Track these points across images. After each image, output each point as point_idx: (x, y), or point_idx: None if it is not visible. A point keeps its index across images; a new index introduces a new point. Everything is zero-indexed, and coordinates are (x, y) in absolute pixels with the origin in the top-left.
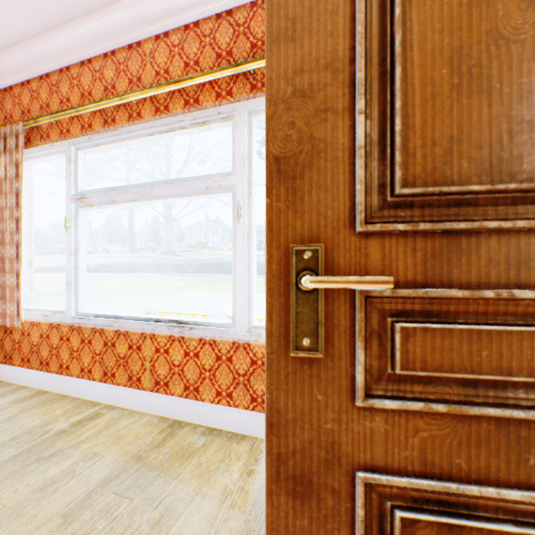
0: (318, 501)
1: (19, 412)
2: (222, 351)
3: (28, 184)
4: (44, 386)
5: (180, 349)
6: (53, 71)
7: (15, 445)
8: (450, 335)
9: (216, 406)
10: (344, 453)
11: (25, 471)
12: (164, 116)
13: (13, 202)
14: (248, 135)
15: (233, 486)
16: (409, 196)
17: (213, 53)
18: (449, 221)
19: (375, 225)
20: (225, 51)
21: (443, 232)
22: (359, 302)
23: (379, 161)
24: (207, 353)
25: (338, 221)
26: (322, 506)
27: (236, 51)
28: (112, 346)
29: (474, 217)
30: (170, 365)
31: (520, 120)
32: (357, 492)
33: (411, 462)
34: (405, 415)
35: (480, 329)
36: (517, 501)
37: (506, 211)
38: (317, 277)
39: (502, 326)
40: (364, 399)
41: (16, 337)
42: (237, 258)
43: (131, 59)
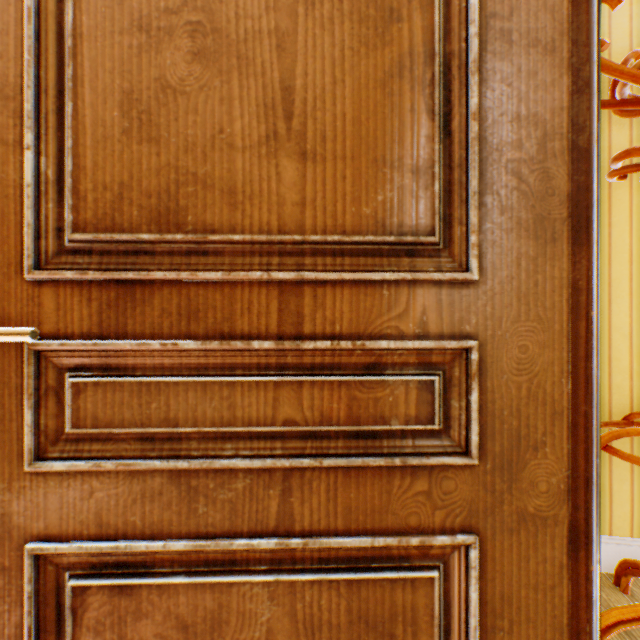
0: None
1: None
2: None
3: None
4: None
5: None
6: None
7: None
8: (123, 389)
9: None
10: (17, 525)
11: None
12: None
13: None
14: None
15: None
16: (87, 242)
17: None
18: (126, 270)
19: (45, 272)
20: None
21: (120, 282)
22: (26, 356)
23: (59, 203)
24: None
25: (11, 267)
26: None
27: None
28: None
29: (151, 267)
30: None
31: (187, 172)
32: (25, 566)
33: (89, 526)
34: (82, 476)
35: (151, 381)
36: (190, 552)
37: (181, 262)
38: None
39: (177, 377)
40: (34, 462)
41: None
42: None
43: None
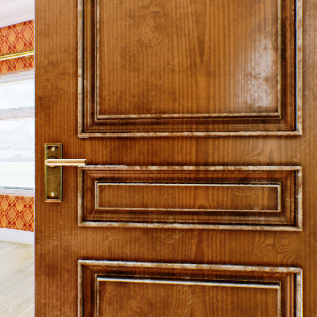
0: (61, 276)
1: None
2: None
3: None
4: None
5: None
6: None
7: None
8: (122, 188)
9: None
10: (74, 251)
11: None
12: None
13: None
14: None
15: None
16: (104, 119)
17: None
18: (122, 132)
19: (86, 133)
20: None
21: (120, 138)
22: (78, 173)
23: (92, 101)
24: None
25: (71, 131)
26: (63, 279)
27: None
28: (14, 205)
29: (134, 130)
30: None
31: (152, 84)
32: (78, 270)
33: (105, 253)
34: (103, 229)
35: (134, 185)
36: (152, 268)
37: (148, 128)
38: (49, 160)
39: (146, 183)
40: (82, 222)
41: None
42: None
43: (25, 31)
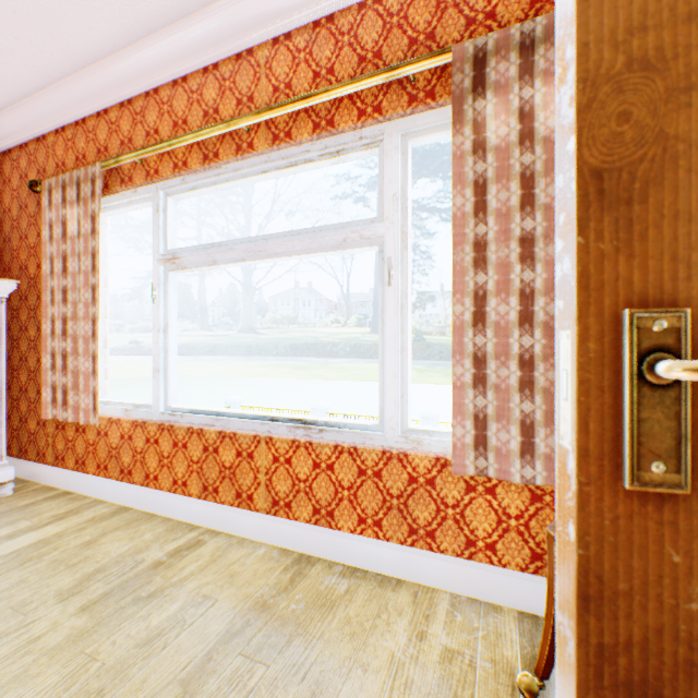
0: None
1: (100, 535)
2: (367, 463)
3: (102, 242)
4: (126, 501)
5: (308, 458)
6: (136, 95)
7: (103, 579)
8: None
9: (357, 538)
10: None
11: (121, 615)
12: (284, 146)
13: (88, 265)
14: (402, 167)
15: (402, 655)
16: None
17: (354, 56)
18: None
19: None
20: (371, 52)
21: None
22: None
23: None
24: (345, 464)
25: None
26: None
27: (388, 51)
28: (214, 452)
29: None
30: (292, 480)
31: None
32: None
33: None
34: None
35: None
36: None
37: None
38: None
39: None
40: None
41: (90, 437)
42: (387, 336)
43: (240, 73)
